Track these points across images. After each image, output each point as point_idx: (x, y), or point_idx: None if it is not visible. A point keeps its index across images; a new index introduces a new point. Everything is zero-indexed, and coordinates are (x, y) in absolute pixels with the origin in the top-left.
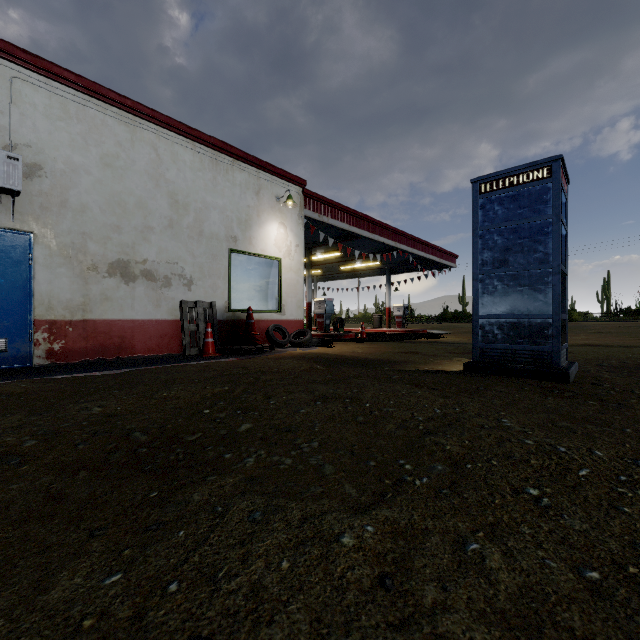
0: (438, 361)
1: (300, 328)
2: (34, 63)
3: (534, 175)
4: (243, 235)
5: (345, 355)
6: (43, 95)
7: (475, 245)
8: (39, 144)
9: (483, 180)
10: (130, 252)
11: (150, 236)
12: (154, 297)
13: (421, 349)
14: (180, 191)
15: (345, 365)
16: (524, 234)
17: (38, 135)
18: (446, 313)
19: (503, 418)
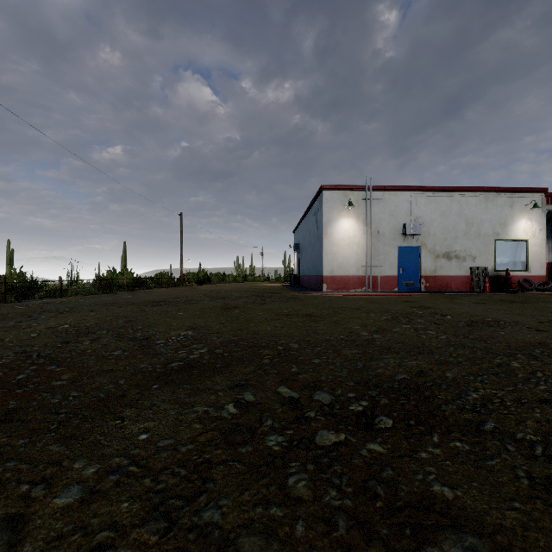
0: None
1: (542, 281)
2: (422, 189)
3: None
4: (502, 231)
5: None
6: (423, 198)
7: None
8: (422, 215)
9: None
10: (450, 248)
11: (457, 240)
12: (459, 266)
13: None
14: (469, 217)
15: None
16: None
17: (422, 212)
18: None
19: None
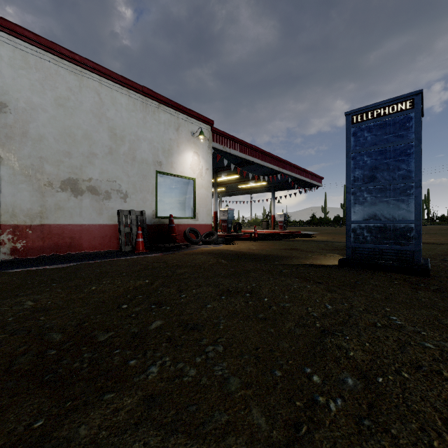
0: (315, 256)
1: (209, 230)
2: (0, 23)
3: (398, 107)
4: (166, 161)
5: (243, 251)
6: (8, 49)
7: (348, 165)
8: (4, 87)
9: (355, 113)
10: (78, 172)
11: (94, 160)
12: (97, 207)
13: (300, 246)
14: (118, 126)
15: (244, 260)
16: (389, 155)
17: (4, 80)
18: (313, 219)
19: (391, 315)
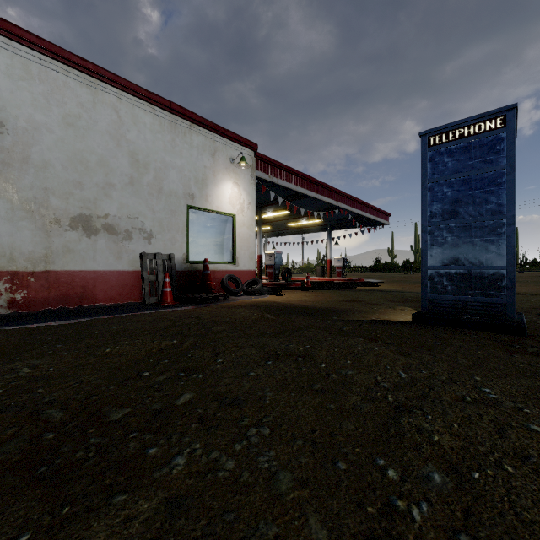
0: (382, 310)
1: (252, 278)
2: None
3: (486, 126)
4: (200, 193)
5: (294, 303)
6: (5, 55)
7: (424, 197)
8: (0, 102)
9: (432, 133)
10: (92, 207)
11: (111, 192)
12: (115, 249)
13: (363, 297)
14: (140, 151)
15: (294, 314)
16: (475, 185)
17: None
18: (378, 264)
19: (482, 386)
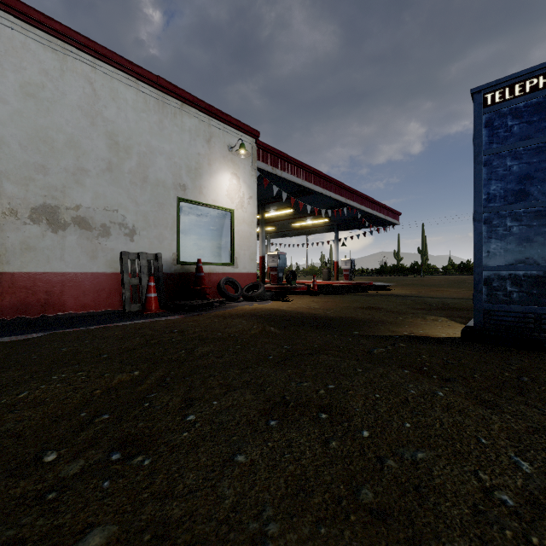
0: (410, 320)
1: (253, 281)
2: None
3: None
4: (193, 184)
5: (301, 312)
6: None
7: (477, 175)
8: None
9: (490, 88)
10: (59, 196)
11: (84, 179)
12: (89, 247)
13: (380, 304)
14: (121, 132)
15: (304, 327)
16: None
17: None
18: (385, 267)
19: None
